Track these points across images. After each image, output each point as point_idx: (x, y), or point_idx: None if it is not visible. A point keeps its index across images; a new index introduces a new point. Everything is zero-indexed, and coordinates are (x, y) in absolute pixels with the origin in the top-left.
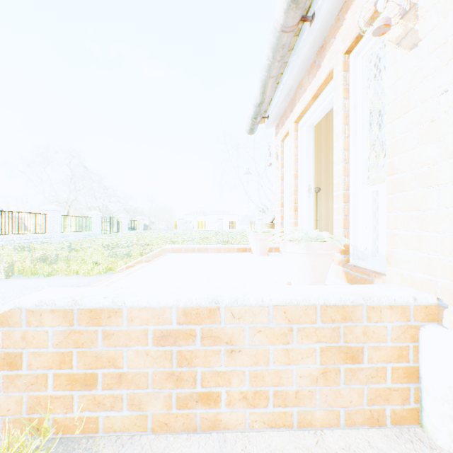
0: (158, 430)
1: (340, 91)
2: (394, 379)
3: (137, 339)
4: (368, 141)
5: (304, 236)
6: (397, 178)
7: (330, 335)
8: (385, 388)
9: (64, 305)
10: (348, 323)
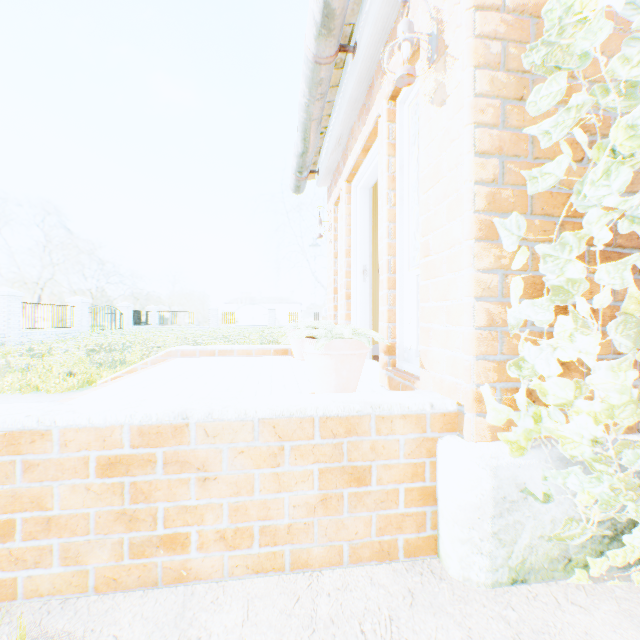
0: (103, 589)
1: (385, 147)
2: (408, 502)
3: (74, 470)
4: (418, 213)
5: (327, 331)
6: (431, 260)
7: (331, 454)
8: (397, 514)
9: None
10: (353, 437)
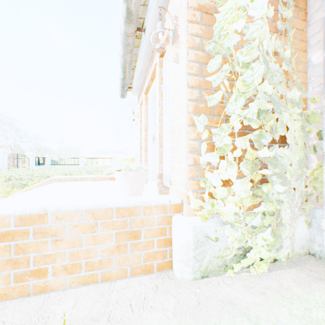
0: None
1: (158, 79)
2: (159, 246)
3: None
4: None
5: (126, 167)
6: (174, 134)
7: (121, 225)
8: (154, 252)
9: None
10: (132, 217)
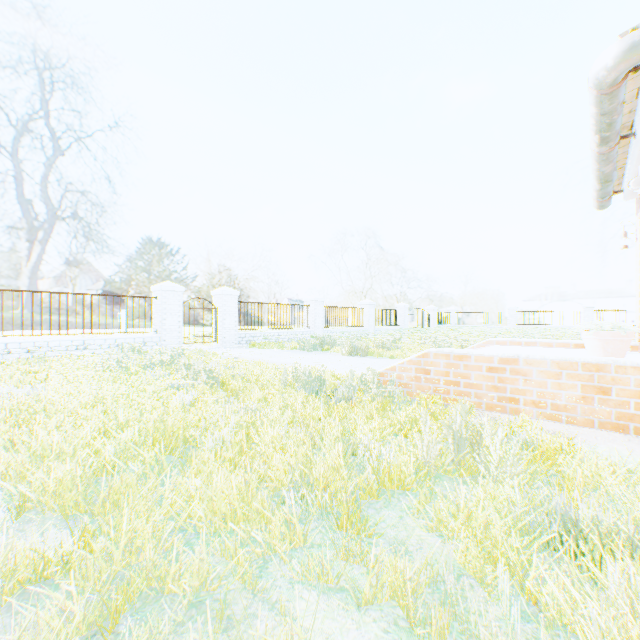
0: (487, 410)
1: None
2: (636, 408)
3: (478, 369)
4: None
5: (596, 327)
6: None
7: (587, 378)
8: (628, 413)
9: (447, 352)
10: (600, 373)
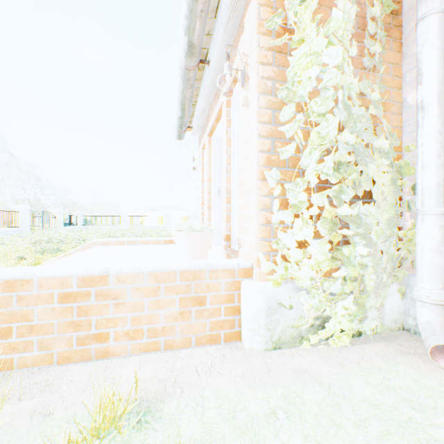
0: (62, 363)
1: (225, 121)
2: (226, 314)
3: (46, 300)
4: None
5: (188, 227)
6: (243, 189)
7: (185, 289)
8: (220, 320)
9: None
10: (197, 281)
